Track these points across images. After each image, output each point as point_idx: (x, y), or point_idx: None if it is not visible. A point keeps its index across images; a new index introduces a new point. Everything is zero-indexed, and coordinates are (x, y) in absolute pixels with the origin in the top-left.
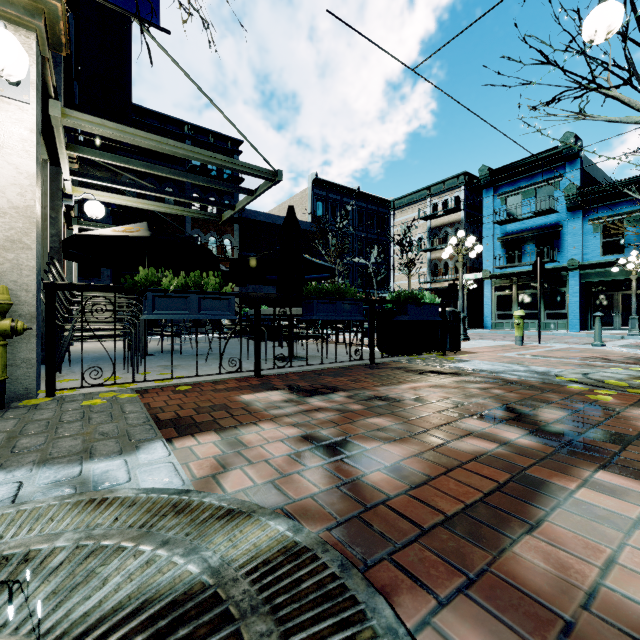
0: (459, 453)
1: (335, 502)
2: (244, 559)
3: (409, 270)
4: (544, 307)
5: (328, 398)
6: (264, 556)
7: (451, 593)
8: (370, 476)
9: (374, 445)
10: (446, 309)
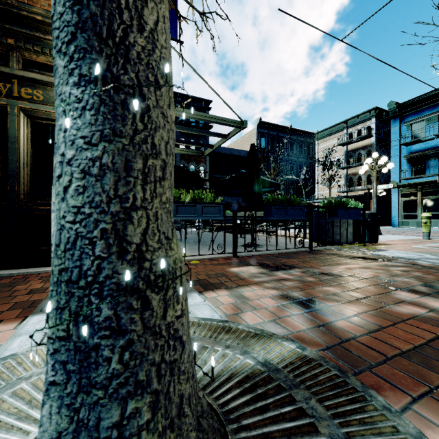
0: (398, 313)
1: (319, 336)
2: (277, 360)
3: (330, 183)
4: None
5: (288, 272)
6: (288, 360)
7: (418, 396)
8: (337, 323)
9: (332, 304)
10: (366, 212)
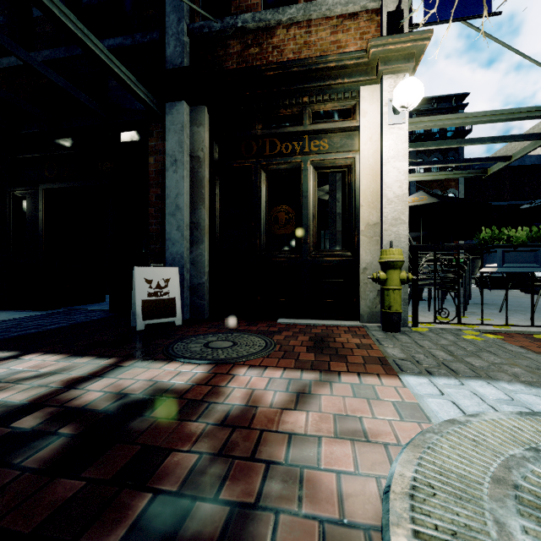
0: None
1: None
2: None
3: None
4: None
5: None
6: None
7: None
8: None
9: None
10: None
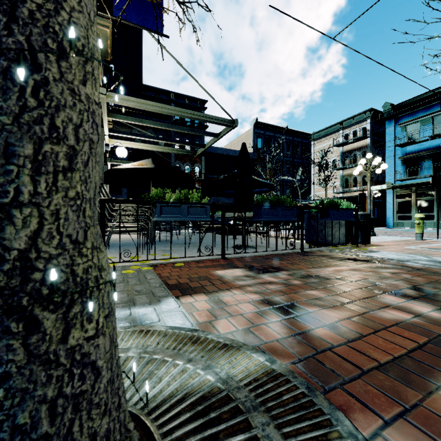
0: (382, 319)
1: (293, 346)
2: (241, 376)
3: (326, 184)
4: (440, 210)
5: (275, 275)
6: (254, 375)
7: (391, 417)
8: (315, 330)
9: (314, 309)
10: (358, 212)
